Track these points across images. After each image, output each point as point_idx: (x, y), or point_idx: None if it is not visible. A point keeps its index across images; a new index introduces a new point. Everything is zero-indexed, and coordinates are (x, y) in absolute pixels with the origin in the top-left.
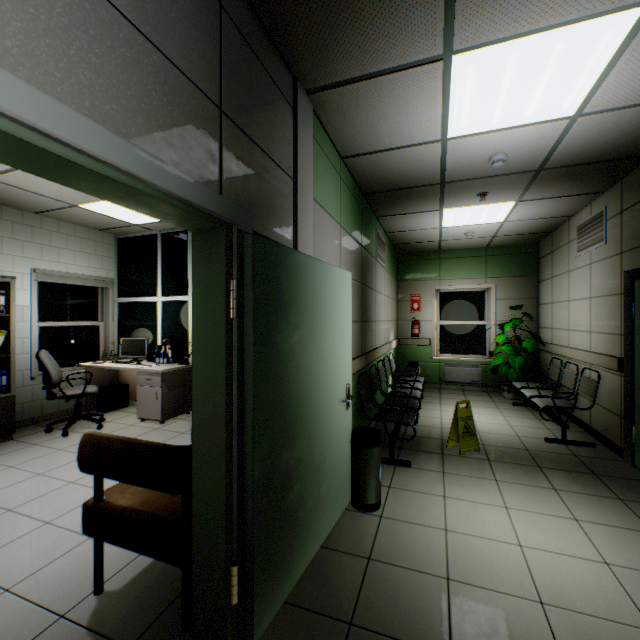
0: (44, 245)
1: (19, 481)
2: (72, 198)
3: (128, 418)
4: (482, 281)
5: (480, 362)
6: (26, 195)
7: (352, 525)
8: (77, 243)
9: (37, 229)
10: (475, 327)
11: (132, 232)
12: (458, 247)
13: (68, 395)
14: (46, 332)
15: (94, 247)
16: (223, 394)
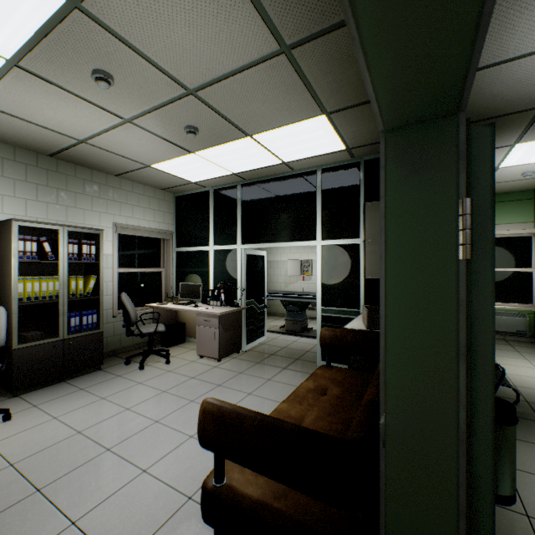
0: (122, 203)
1: (112, 415)
2: (147, 158)
3: (188, 354)
4: (529, 226)
5: (526, 311)
6: (111, 158)
7: (495, 526)
8: (146, 201)
9: (117, 189)
10: (519, 274)
11: (188, 190)
12: (500, 191)
13: (143, 333)
14: (123, 277)
15: (158, 204)
16: (451, 382)
